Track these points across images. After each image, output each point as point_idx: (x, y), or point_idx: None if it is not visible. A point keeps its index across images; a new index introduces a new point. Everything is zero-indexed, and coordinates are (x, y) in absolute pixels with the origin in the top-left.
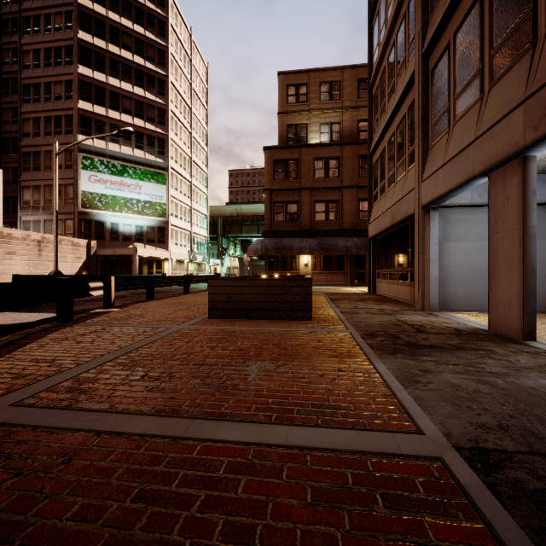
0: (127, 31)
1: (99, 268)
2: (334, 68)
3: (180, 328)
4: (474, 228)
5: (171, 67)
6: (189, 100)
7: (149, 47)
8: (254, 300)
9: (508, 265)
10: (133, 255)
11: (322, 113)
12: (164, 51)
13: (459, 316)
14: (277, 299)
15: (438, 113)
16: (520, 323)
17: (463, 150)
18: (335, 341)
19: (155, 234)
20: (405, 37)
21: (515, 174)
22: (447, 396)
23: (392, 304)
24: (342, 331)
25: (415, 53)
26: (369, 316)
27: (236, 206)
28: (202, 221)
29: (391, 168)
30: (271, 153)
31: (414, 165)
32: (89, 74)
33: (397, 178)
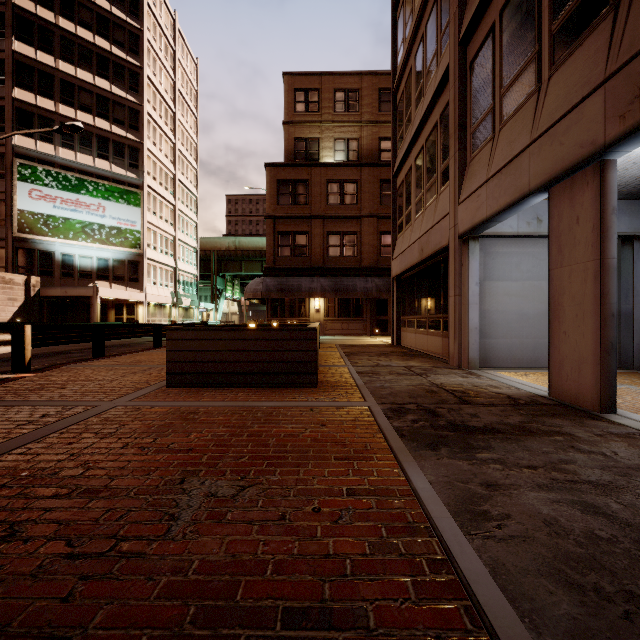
0: (85, 4)
1: (45, 313)
2: (352, 73)
3: (110, 406)
4: (520, 264)
5: (147, 57)
6: (173, 102)
7: (117, 28)
8: (235, 360)
9: (579, 310)
10: (92, 297)
11: (336, 126)
12: (137, 35)
13: (505, 375)
14: (268, 357)
15: (479, 115)
16: (597, 390)
17: (515, 158)
18: (347, 425)
19: (125, 269)
20: (437, 27)
21: (589, 185)
22: (547, 555)
23: (421, 360)
24: (358, 405)
25: (450, 41)
26: (395, 377)
27: (234, 239)
28: (190, 255)
29: (419, 191)
30: (275, 172)
31: (448, 184)
32: (29, 54)
33: (427, 203)
